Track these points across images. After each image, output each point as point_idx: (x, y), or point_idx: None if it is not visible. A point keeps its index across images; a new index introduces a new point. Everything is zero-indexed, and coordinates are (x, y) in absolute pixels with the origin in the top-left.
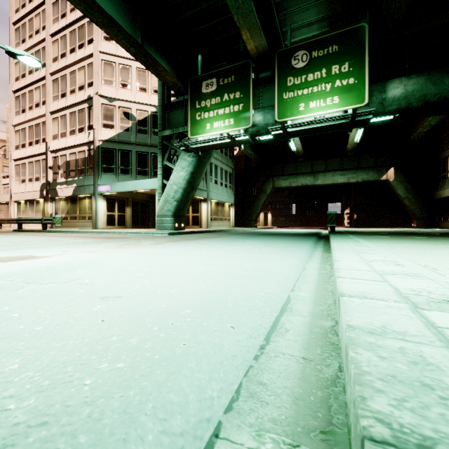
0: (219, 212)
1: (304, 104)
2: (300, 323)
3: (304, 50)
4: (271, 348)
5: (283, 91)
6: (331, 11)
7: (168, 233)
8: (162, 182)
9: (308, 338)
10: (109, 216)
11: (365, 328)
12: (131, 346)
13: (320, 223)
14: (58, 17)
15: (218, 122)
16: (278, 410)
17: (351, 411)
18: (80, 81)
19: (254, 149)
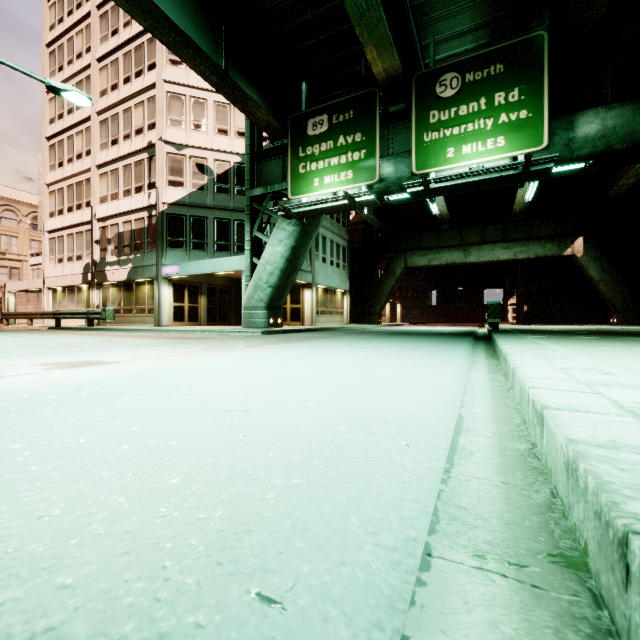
0: (329, 302)
1: (453, 149)
2: (486, 444)
3: (453, 72)
4: (459, 471)
5: (424, 131)
6: (493, 15)
7: (262, 331)
8: (251, 261)
9: (502, 462)
10: (177, 308)
11: (591, 442)
12: (296, 462)
13: (473, 318)
14: (107, 35)
15: (330, 176)
16: (491, 534)
17: (586, 529)
18: (137, 121)
19: (377, 212)
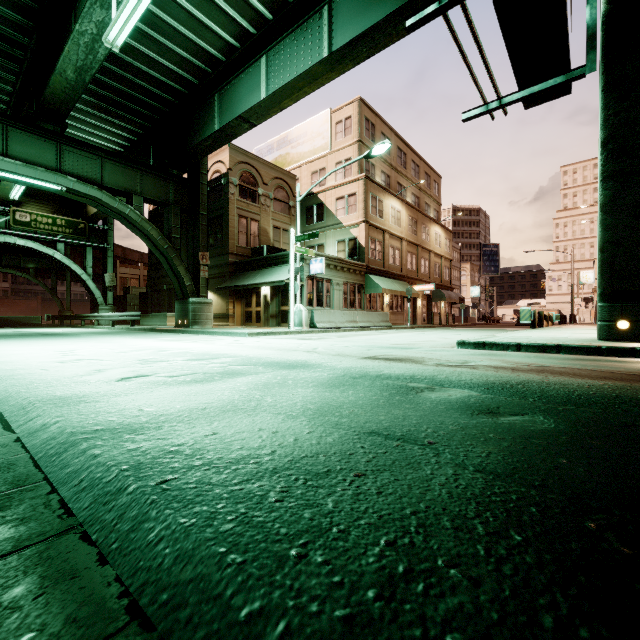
0: None
1: None
2: None
3: None
4: None
5: None
6: None
7: (459, 342)
8: None
9: None
10: None
11: None
12: None
13: None
14: None
15: None
16: None
17: None
18: None
19: None
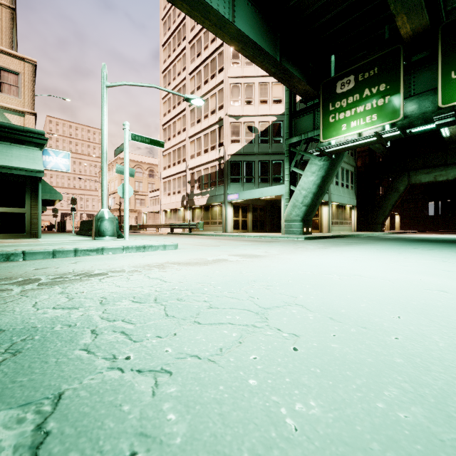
0: (340, 215)
1: None
2: None
3: None
4: None
5: (451, 70)
6: None
7: (304, 237)
8: (289, 188)
9: None
10: (235, 221)
11: None
12: None
13: None
14: (194, 58)
15: (356, 121)
16: None
17: None
18: (212, 106)
19: None
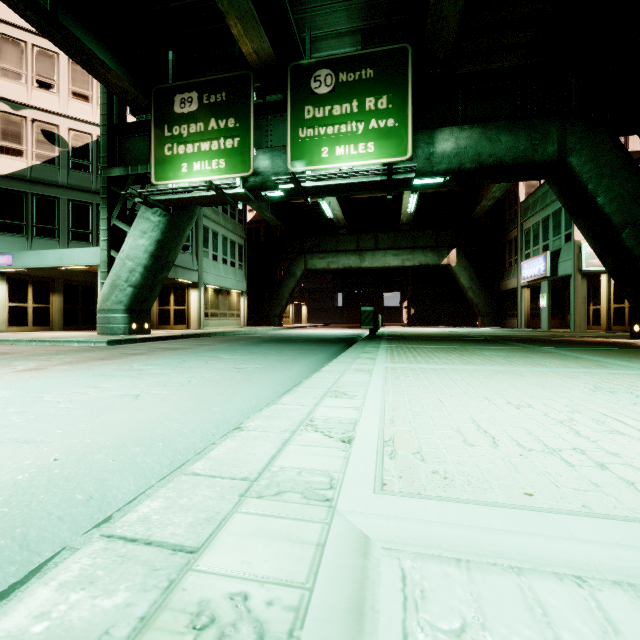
0: (222, 303)
1: (328, 149)
2: None
3: (328, 69)
4: None
5: (299, 126)
6: (368, 21)
7: (107, 341)
8: (108, 255)
9: None
10: (15, 309)
11: None
12: None
13: None
14: None
15: (201, 162)
16: None
17: None
18: None
19: (277, 211)
